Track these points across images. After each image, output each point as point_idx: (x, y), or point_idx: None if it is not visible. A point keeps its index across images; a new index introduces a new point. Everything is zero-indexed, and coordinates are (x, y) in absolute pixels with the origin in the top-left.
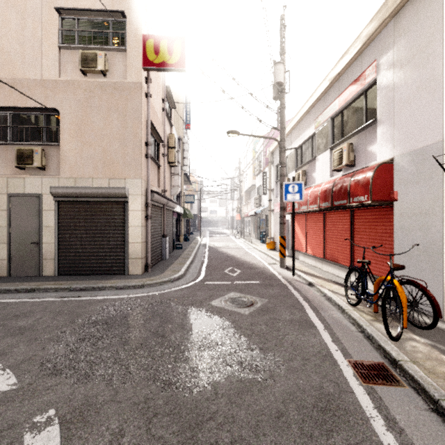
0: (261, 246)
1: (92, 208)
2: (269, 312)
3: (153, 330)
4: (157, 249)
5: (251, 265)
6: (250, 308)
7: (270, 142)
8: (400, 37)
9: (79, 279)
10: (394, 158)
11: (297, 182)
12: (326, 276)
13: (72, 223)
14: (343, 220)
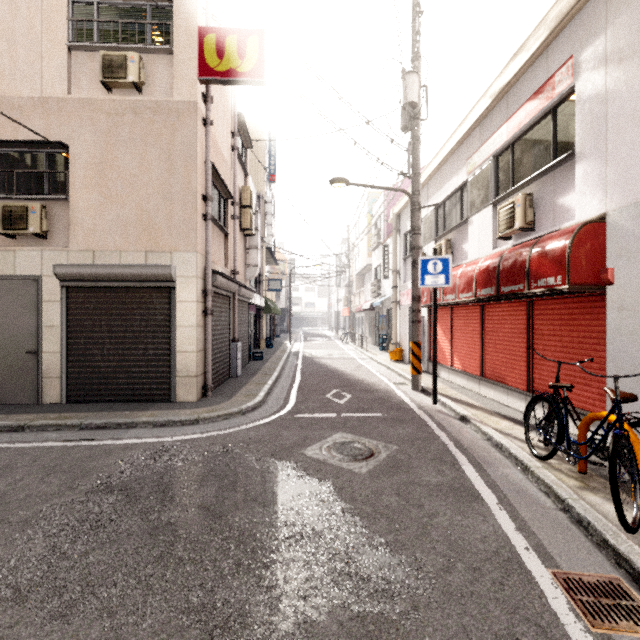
0: (381, 355)
1: (120, 297)
2: (401, 470)
3: (204, 504)
4: (223, 361)
5: (367, 385)
6: (369, 462)
7: (393, 201)
8: (619, 12)
9: (98, 410)
10: (607, 215)
11: (442, 257)
12: (487, 405)
13: (89, 321)
14: (514, 317)
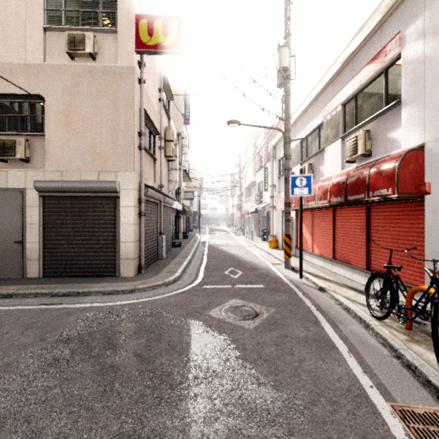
0: (263, 244)
1: (80, 204)
2: (278, 326)
3: (137, 352)
4: (153, 248)
5: (253, 265)
6: (255, 320)
7: (271, 137)
8: None
9: (65, 282)
10: (425, 144)
11: (306, 175)
12: (337, 279)
13: (58, 220)
14: (357, 217)
